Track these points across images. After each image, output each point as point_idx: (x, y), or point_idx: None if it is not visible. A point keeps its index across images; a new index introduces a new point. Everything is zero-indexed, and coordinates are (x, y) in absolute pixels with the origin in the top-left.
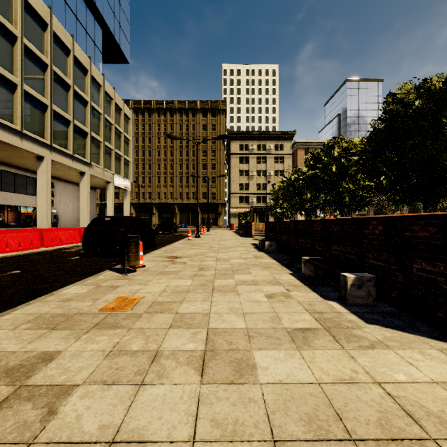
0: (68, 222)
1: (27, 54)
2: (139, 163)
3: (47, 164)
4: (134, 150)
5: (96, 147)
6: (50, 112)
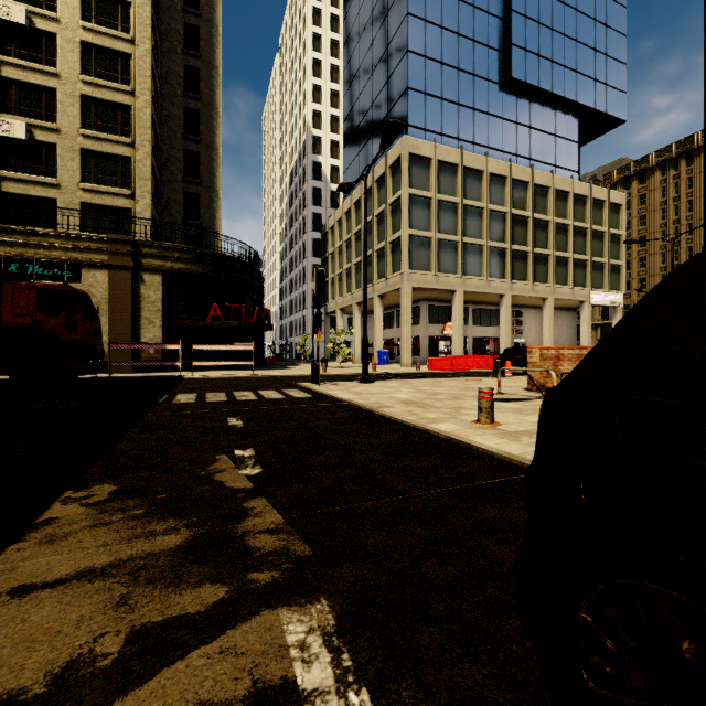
0: None
1: (491, 215)
2: (667, 252)
3: (507, 300)
4: (657, 232)
5: (562, 266)
6: (509, 253)
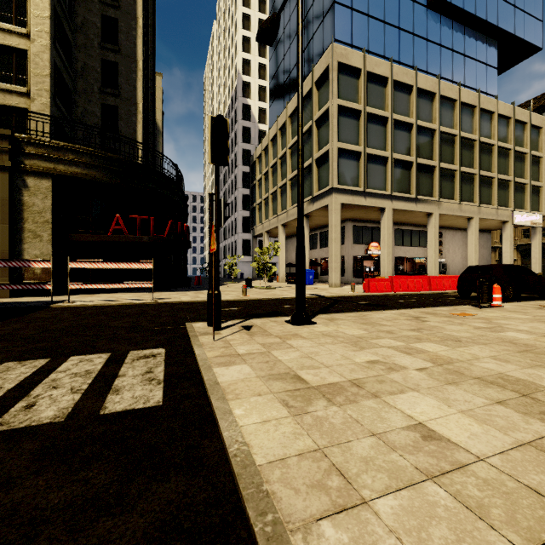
0: (456, 271)
1: (420, 132)
2: None
3: (435, 219)
4: None
5: (487, 186)
6: (437, 171)
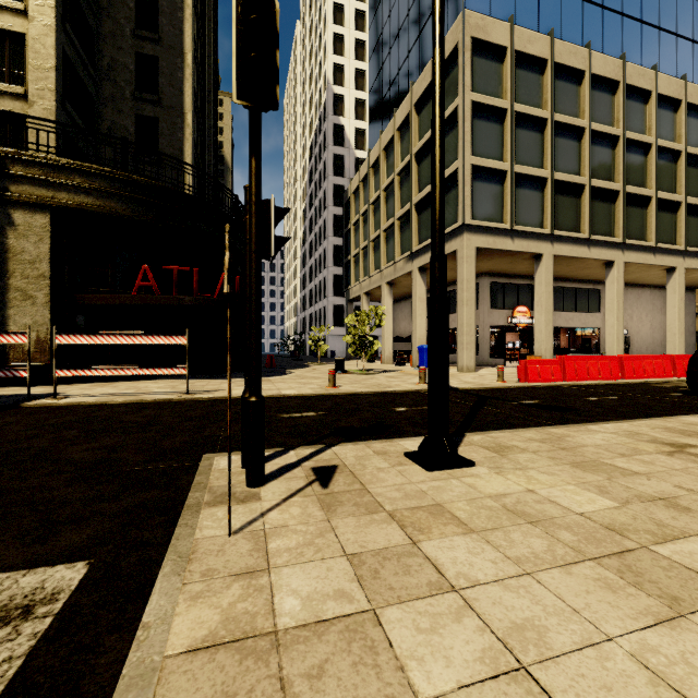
0: (642, 347)
1: (594, 140)
2: None
3: (618, 270)
4: None
5: (696, 220)
6: (622, 198)
